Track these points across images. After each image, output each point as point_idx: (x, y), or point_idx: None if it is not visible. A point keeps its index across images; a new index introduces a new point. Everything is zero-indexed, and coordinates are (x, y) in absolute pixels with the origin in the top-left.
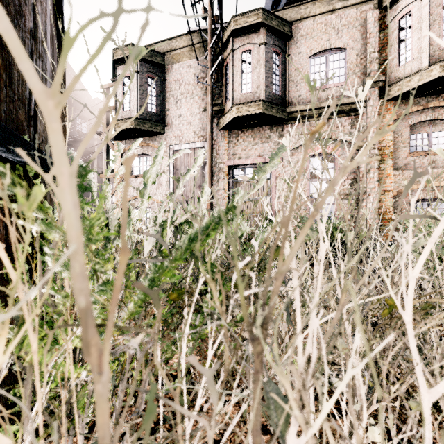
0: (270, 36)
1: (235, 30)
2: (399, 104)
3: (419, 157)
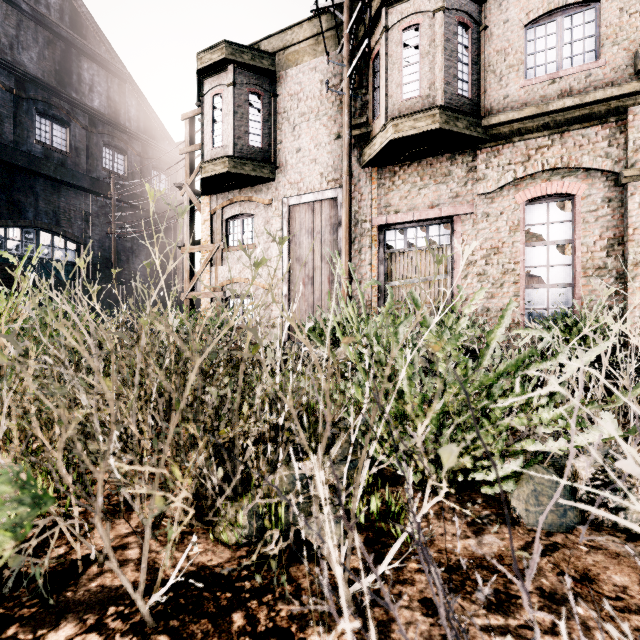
0: None
1: None
2: None
3: None
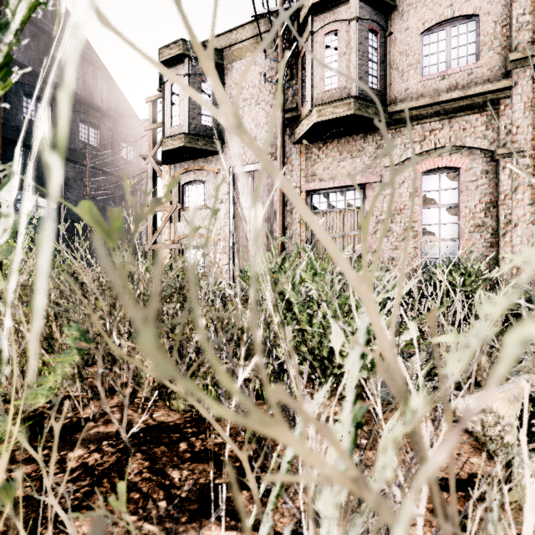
0: (365, 8)
1: (315, 4)
2: None
3: None
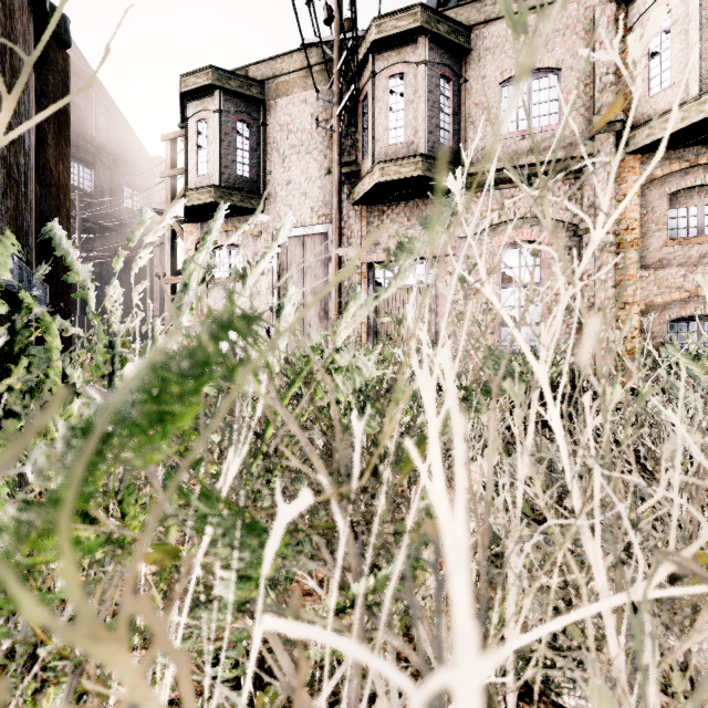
0: (436, 50)
1: (378, 40)
2: (650, 159)
3: (682, 247)
